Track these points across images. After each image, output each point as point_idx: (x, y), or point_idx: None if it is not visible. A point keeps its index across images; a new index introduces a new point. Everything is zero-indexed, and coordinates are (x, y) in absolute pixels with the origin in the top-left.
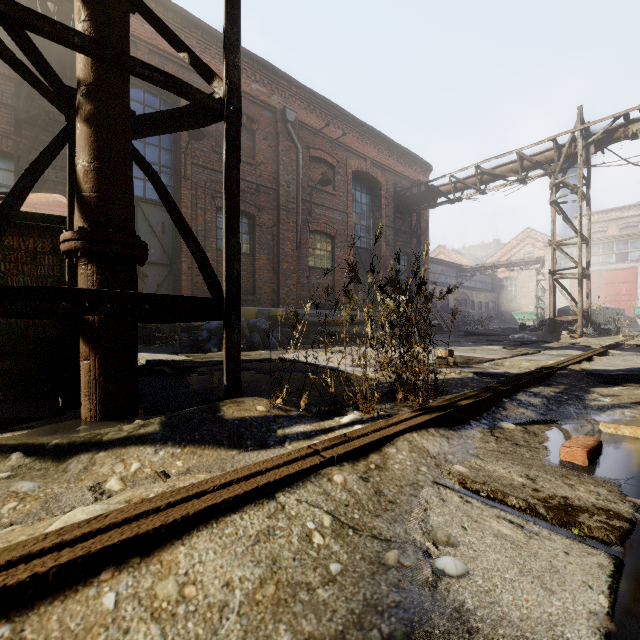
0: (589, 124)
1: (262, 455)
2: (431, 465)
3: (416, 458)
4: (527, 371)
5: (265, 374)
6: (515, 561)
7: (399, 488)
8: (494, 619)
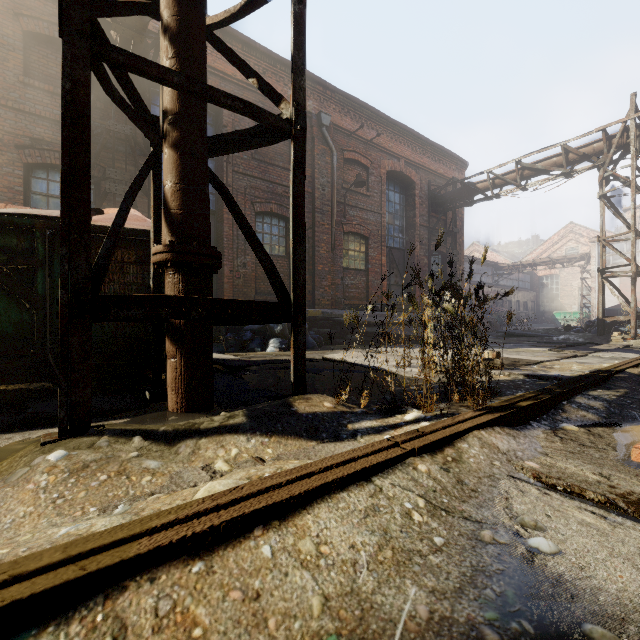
0: None
1: (339, 446)
2: (503, 460)
3: (488, 453)
4: (582, 374)
5: (314, 373)
6: (603, 545)
7: (478, 479)
8: (593, 589)
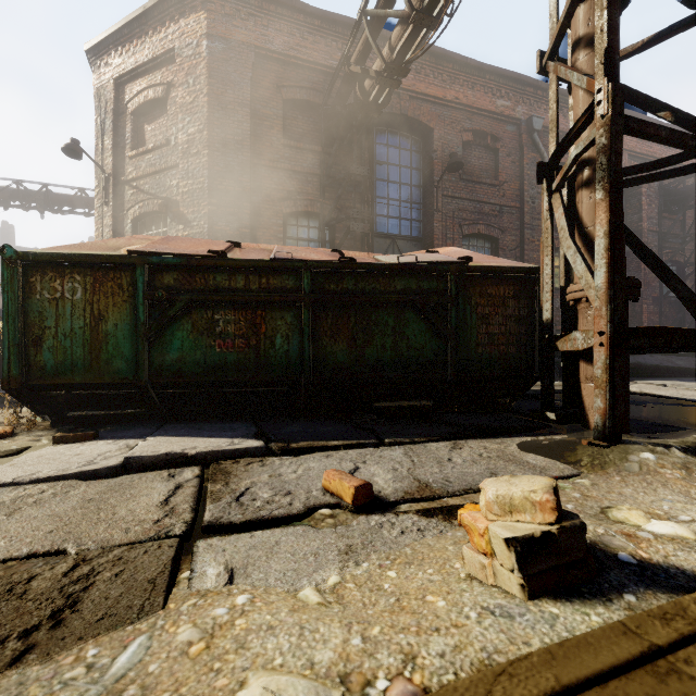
0: None
1: None
2: None
3: None
4: None
5: (638, 405)
6: None
7: None
8: None
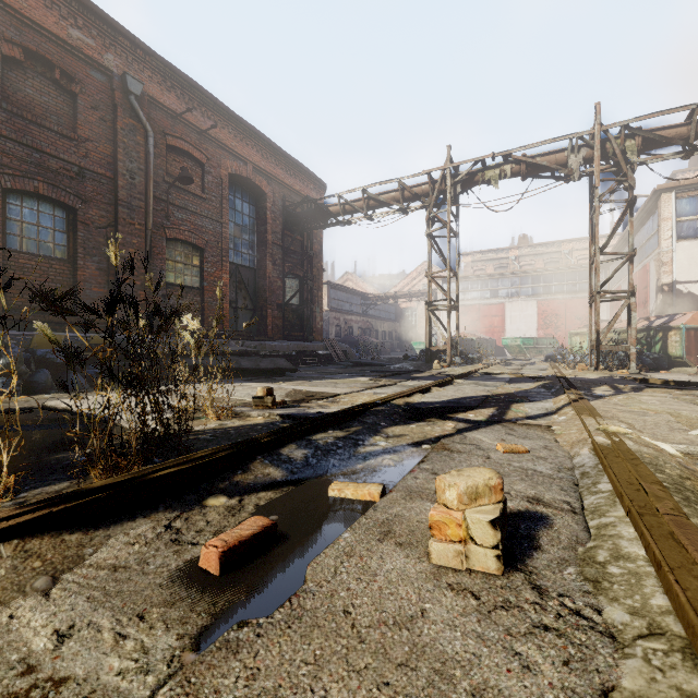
0: (456, 164)
1: None
2: None
3: None
4: (335, 411)
5: None
6: None
7: None
8: None
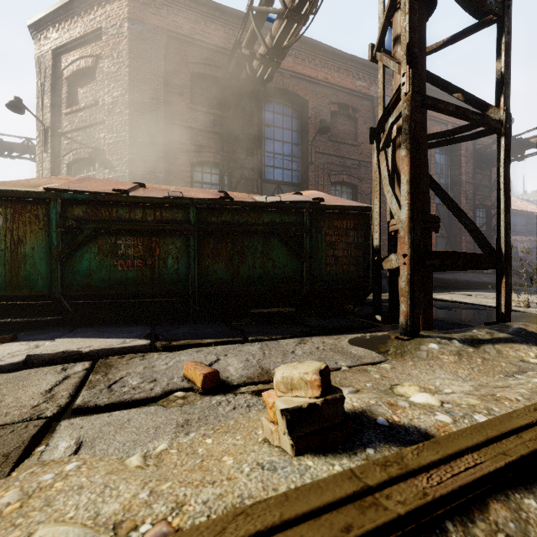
0: None
1: None
2: None
3: None
4: None
5: (447, 309)
6: None
7: None
8: None
